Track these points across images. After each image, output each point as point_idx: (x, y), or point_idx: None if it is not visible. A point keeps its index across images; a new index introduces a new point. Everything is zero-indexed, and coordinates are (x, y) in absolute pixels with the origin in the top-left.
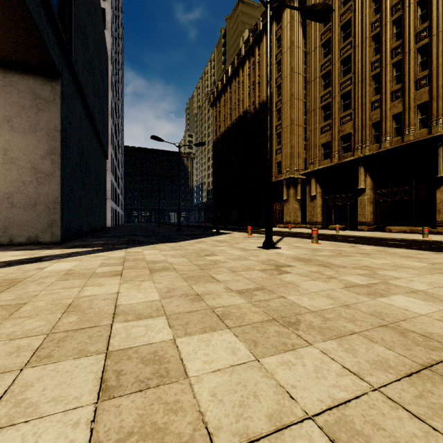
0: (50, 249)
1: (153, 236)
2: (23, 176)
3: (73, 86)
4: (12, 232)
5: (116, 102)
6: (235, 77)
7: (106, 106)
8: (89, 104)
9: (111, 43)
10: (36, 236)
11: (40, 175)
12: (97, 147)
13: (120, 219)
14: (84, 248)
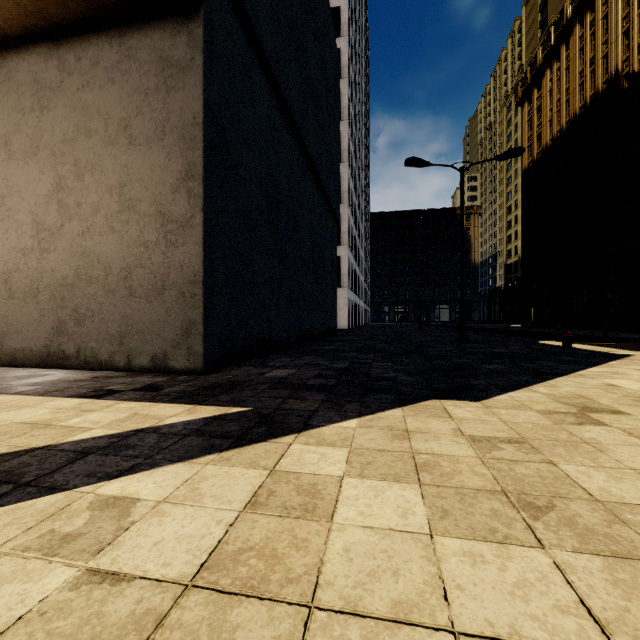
0: (136, 398)
1: (407, 356)
2: (145, 233)
3: (247, 53)
4: (130, 346)
5: (357, 147)
6: (581, 17)
7: (335, 136)
8: (291, 107)
9: (348, 55)
10: (164, 354)
11: (170, 227)
12: (315, 197)
13: (364, 317)
14: (199, 407)
